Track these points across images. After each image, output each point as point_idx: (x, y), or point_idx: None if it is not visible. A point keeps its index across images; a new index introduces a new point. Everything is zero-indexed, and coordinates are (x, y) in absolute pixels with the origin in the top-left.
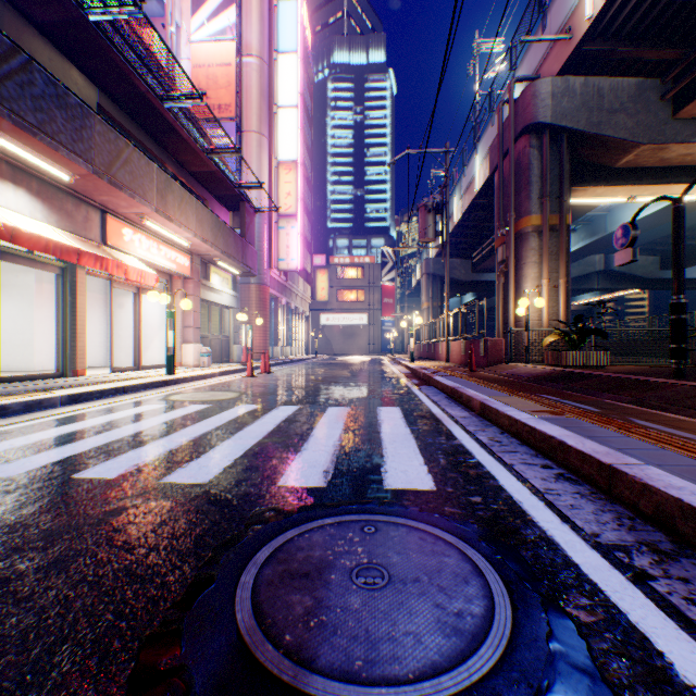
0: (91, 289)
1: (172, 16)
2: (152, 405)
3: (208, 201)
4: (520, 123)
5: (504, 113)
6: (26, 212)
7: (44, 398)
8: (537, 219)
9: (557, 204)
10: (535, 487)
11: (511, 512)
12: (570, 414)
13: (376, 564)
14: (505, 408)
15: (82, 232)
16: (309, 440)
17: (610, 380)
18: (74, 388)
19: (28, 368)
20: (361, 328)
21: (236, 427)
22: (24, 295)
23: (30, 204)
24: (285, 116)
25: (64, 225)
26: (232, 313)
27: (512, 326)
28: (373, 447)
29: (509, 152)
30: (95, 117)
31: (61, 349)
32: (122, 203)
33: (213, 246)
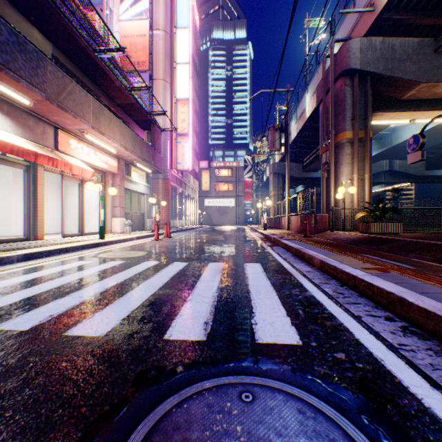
0: (51, 182)
1: (107, 4)
2: (84, 261)
3: (130, 124)
4: (338, 69)
5: (326, 65)
6: None
7: (4, 257)
8: (350, 134)
9: (363, 124)
10: (389, 342)
11: (378, 373)
12: (394, 271)
13: None
14: (341, 265)
15: (40, 141)
16: (193, 292)
17: (411, 243)
18: (30, 249)
19: (8, 234)
20: (231, 208)
21: (139, 280)
22: (5, 185)
23: (2, 121)
24: (181, 70)
25: (27, 136)
26: (146, 198)
27: (333, 206)
28: (243, 298)
29: (330, 89)
30: (47, 61)
31: (26, 221)
32: (68, 122)
33: (132, 152)
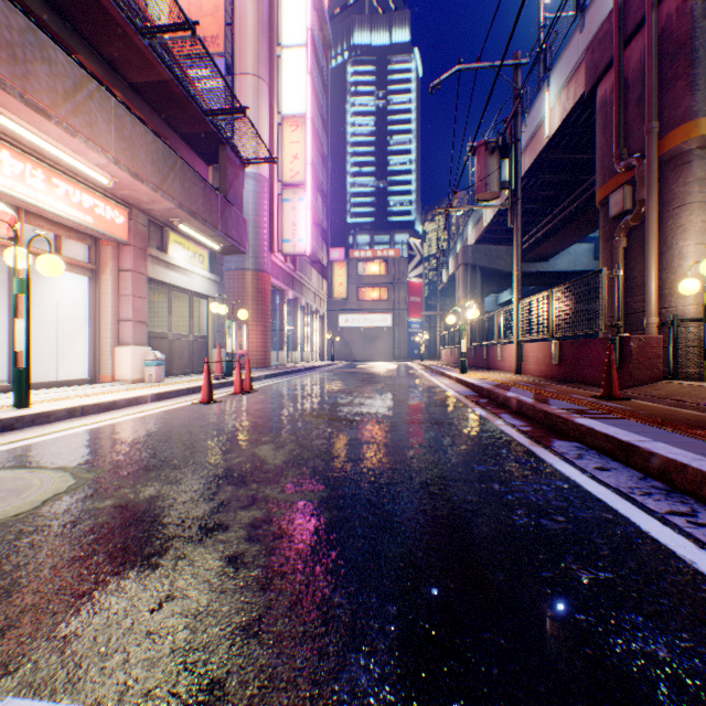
0: None
1: None
2: None
3: (169, 140)
4: None
5: None
6: None
7: None
8: None
9: None
10: None
11: None
12: None
13: None
14: None
15: None
16: None
17: None
18: None
19: None
20: (384, 331)
21: None
22: None
23: None
24: (291, 59)
25: None
26: (210, 305)
27: (655, 316)
28: None
29: (649, 19)
30: None
31: None
32: None
33: (158, 190)
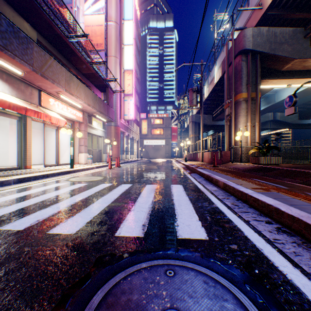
0: (36, 128)
1: (75, 3)
2: (59, 183)
3: (91, 87)
4: (237, 49)
5: (228, 46)
6: (0, 89)
7: (4, 180)
8: (245, 94)
9: (254, 88)
10: (267, 238)
11: (258, 258)
12: (273, 190)
13: (176, 310)
14: (237, 186)
15: (29, 100)
16: (135, 204)
17: (286, 171)
18: (22, 175)
19: (6, 164)
20: (162, 146)
21: (98, 196)
22: (4, 130)
23: (2, 86)
24: (127, 49)
25: (20, 96)
26: (102, 139)
27: (233, 145)
28: (170, 209)
29: (232, 63)
30: (33, 44)
31: (19, 156)
32: (48, 86)
33: (93, 107)
